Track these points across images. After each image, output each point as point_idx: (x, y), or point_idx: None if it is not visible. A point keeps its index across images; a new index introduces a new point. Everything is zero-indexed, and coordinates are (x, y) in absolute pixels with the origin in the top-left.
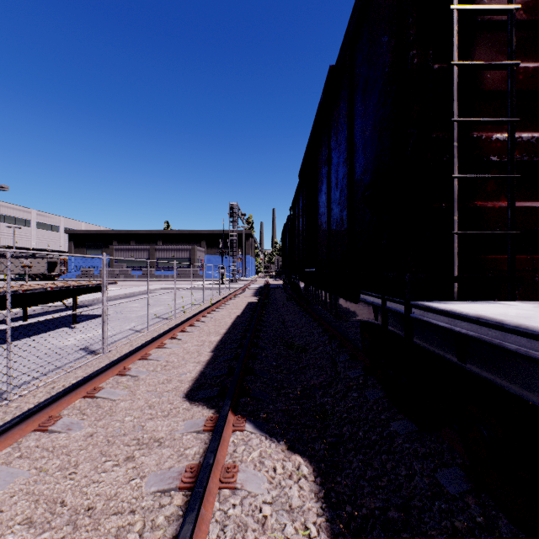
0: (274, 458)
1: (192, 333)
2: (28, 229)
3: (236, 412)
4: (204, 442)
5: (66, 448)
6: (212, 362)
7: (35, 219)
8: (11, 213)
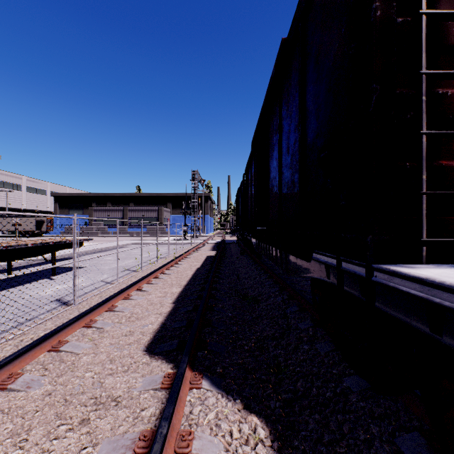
0: (231, 420)
1: (156, 285)
2: (19, 192)
3: (193, 367)
4: (160, 401)
5: (21, 409)
6: (173, 313)
7: (26, 184)
8: (4, 179)
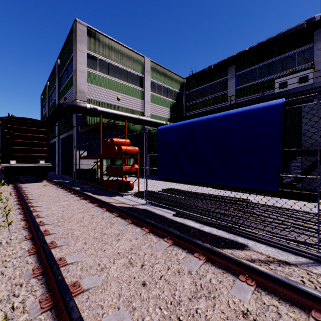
0: None
1: None
2: None
3: None
4: None
5: None
6: None
7: None
8: None
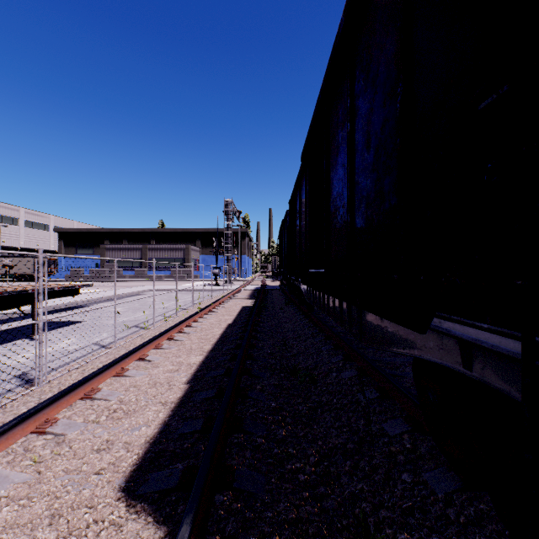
0: None
1: (168, 351)
2: (15, 228)
3: None
4: None
5: None
6: (184, 403)
7: (23, 217)
8: None
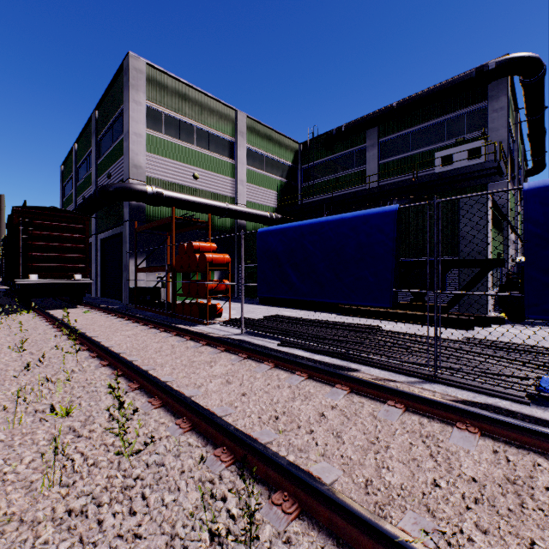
0: None
1: None
2: None
3: None
4: None
5: None
6: None
7: None
8: None
